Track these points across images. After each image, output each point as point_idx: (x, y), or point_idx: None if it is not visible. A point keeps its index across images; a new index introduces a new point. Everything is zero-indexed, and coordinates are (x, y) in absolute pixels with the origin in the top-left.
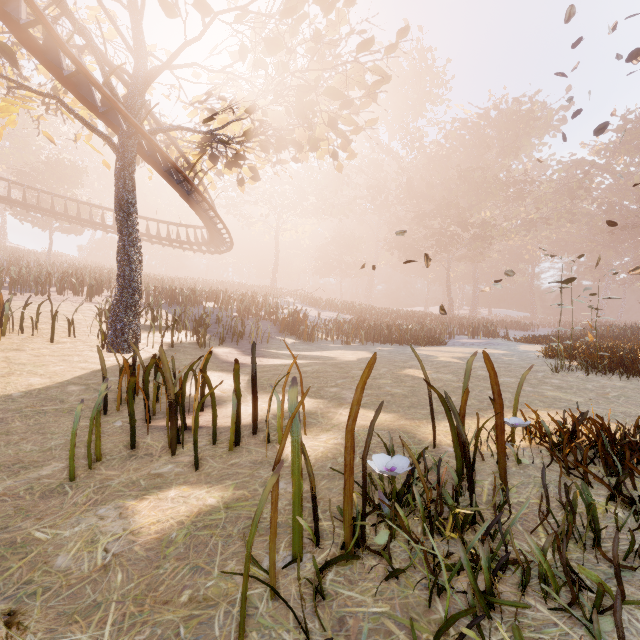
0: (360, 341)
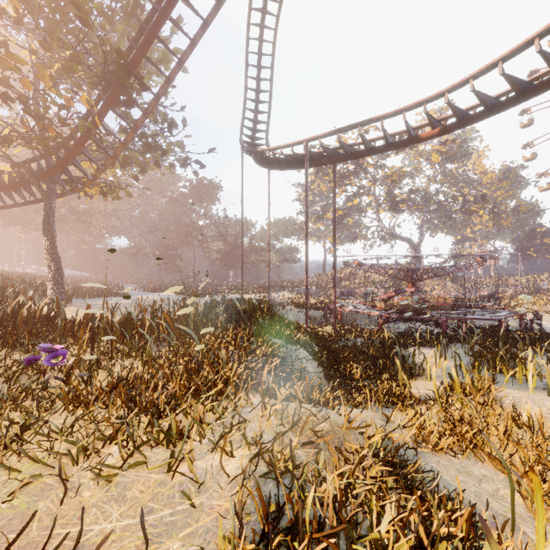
0: (77, 297)
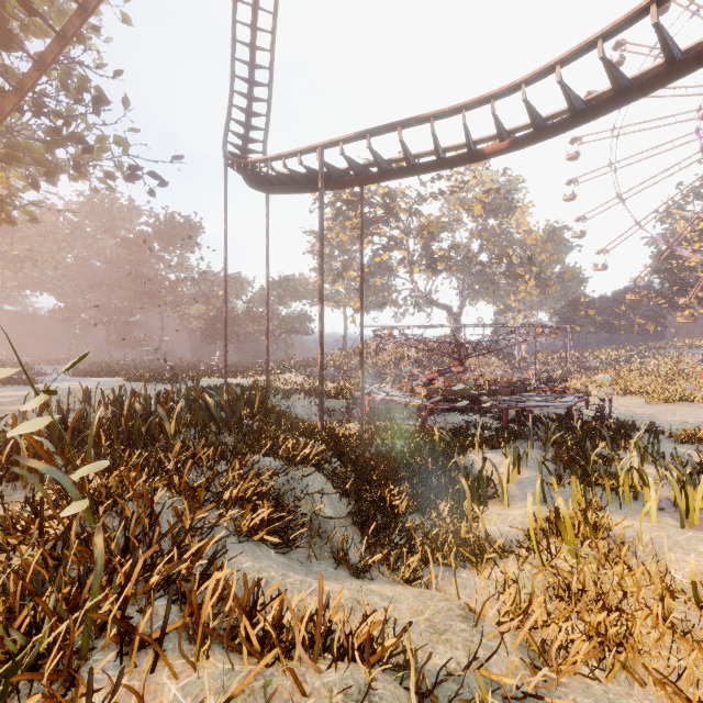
0: None
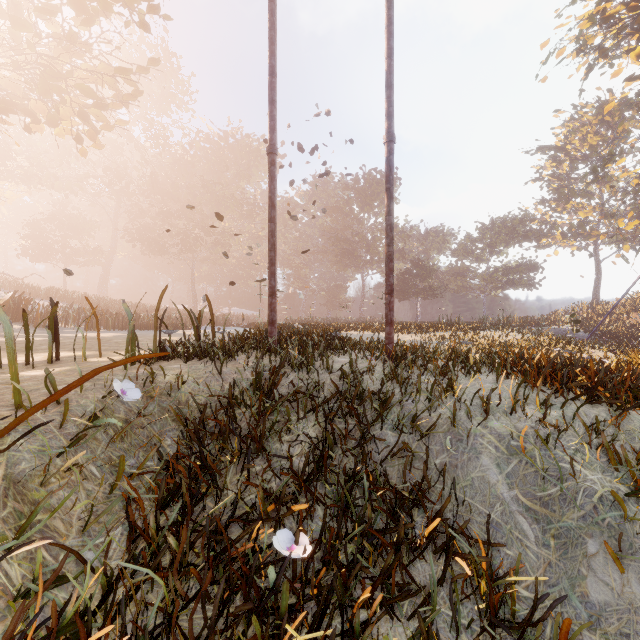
0: (105, 329)
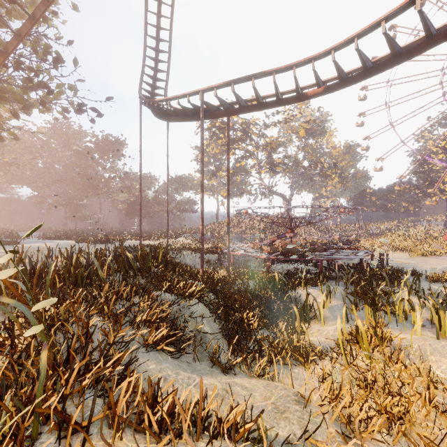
0: None
